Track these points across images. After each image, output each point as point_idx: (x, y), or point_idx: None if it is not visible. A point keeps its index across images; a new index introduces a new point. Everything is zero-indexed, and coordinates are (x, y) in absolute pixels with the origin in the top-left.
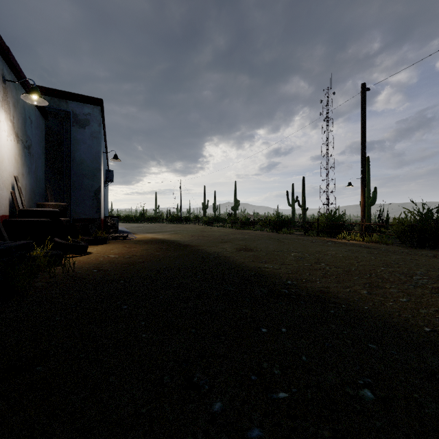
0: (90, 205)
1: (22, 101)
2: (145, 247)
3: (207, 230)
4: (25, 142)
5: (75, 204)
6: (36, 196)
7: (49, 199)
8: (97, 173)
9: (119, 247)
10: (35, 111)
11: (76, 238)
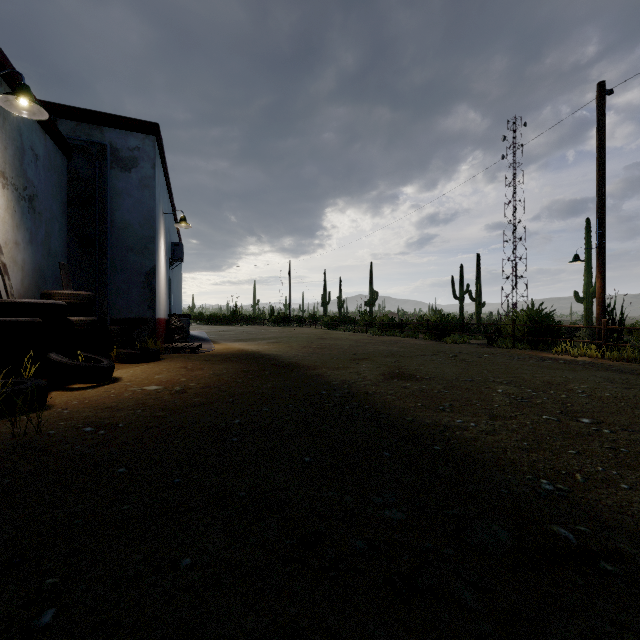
0: (138, 296)
1: (16, 118)
2: (219, 368)
3: (329, 337)
4: (23, 189)
5: (114, 294)
6: (46, 281)
7: (63, 286)
8: (149, 245)
9: (174, 368)
10: (45, 141)
11: (110, 351)
